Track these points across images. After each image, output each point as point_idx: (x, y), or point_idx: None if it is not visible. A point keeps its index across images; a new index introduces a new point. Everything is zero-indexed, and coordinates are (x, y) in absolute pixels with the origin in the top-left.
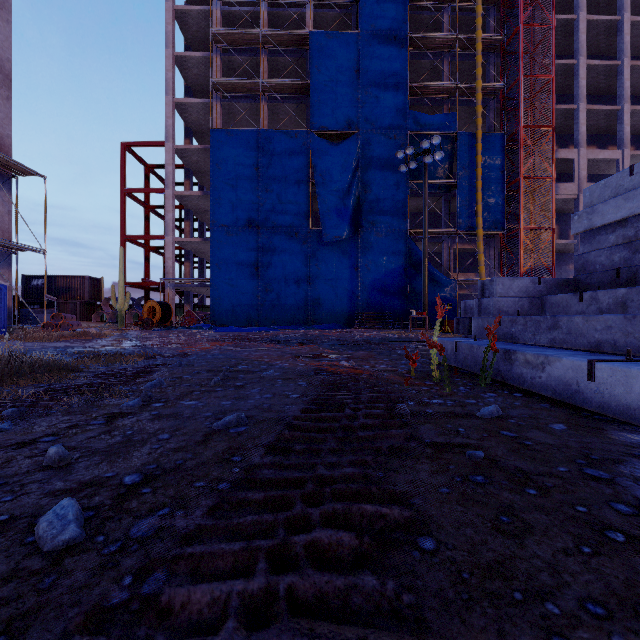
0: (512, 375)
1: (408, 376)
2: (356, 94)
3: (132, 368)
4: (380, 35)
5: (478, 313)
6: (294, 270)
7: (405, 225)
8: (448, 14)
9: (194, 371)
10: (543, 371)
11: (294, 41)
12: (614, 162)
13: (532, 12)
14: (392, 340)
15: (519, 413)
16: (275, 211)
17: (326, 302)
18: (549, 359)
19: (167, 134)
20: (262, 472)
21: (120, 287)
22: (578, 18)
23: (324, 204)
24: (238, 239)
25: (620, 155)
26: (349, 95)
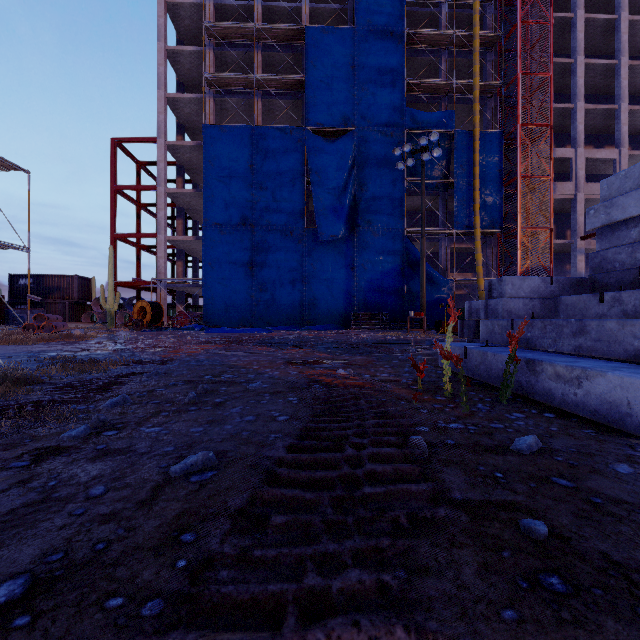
0: (537, 389)
1: (415, 388)
2: (352, 90)
3: (100, 379)
4: (377, 31)
5: (485, 315)
6: (289, 270)
7: (402, 224)
8: (445, 11)
9: (171, 382)
10: (579, 387)
11: (289, 36)
12: (611, 162)
13: (530, 10)
14: (390, 342)
15: (563, 445)
16: (269, 209)
17: (322, 302)
18: (588, 373)
19: (159, 130)
20: (218, 576)
21: (109, 287)
22: (575, 16)
23: (320, 202)
24: (232, 238)
25: (617, 155)
26: (345, 91)
